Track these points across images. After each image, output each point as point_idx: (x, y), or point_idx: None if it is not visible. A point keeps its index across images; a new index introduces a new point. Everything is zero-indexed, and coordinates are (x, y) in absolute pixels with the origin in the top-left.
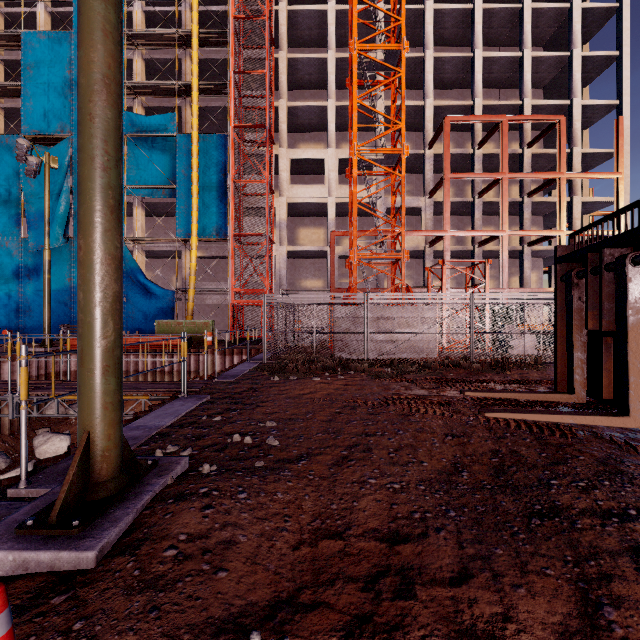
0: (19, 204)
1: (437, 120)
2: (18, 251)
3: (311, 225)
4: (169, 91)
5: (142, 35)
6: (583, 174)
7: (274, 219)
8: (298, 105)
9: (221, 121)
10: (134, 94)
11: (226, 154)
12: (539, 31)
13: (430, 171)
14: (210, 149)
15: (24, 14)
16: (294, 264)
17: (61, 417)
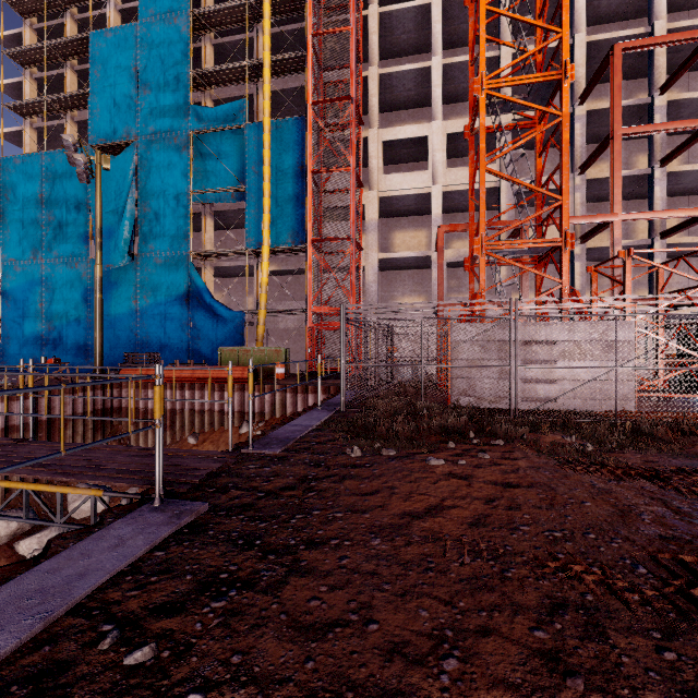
0: (87, 221)
1: (589, 66)
2: (86, 272)
3: (409, 227)
4: (239, 76)
5: (209, 14)
6: None
7: (363, 223)
8: (393, 71)
9: (299, 108)
10: (202, 86)
11: (303, 141)
12: None
13: (581, 136)
14: (284, 137)
15: (96, 18)
16: (388, 277)
17: None
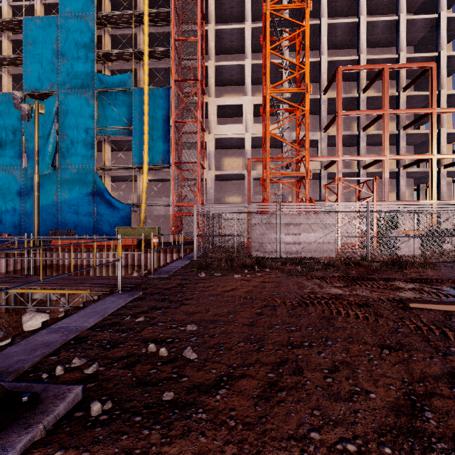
0: (21, 143)
1: (329, 73)
2: (21, 177)
3: (233, 155)
4: (127, 57)
5: (108, 16)
6: (451, 109)
7: (205, 151)
8: (223, 64)
9: (166, 79)
10: (102, 60)
11: (169, 102)
12: (411, 0)
13: (324, 111)
14: (157, 99)
15: (26, 6)
16: (220, 185)
17: (45, 299)
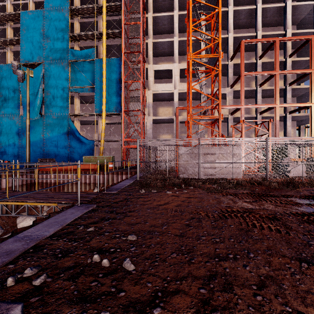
0: (19, 98)
1: (235, 46)
2: (18, 121)
3: (165, 106)
4: (91, 37)
5: (78, 9)
6: None
7: (146, 103)
8: (158, 41)
9: (118, 52)
10: (74, 40)
11: (120, 68)
12: None
13: (231, 73)
14: (112, 66)
15: (22, 4)
16: (156, 126)
17: (33, 206)
